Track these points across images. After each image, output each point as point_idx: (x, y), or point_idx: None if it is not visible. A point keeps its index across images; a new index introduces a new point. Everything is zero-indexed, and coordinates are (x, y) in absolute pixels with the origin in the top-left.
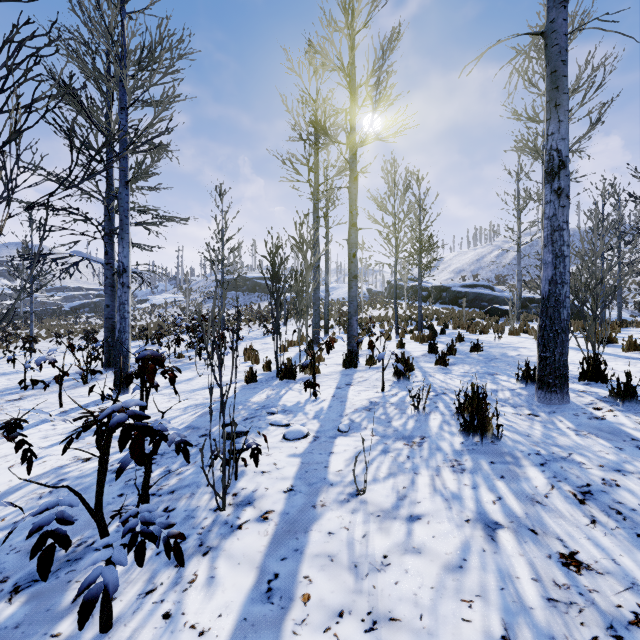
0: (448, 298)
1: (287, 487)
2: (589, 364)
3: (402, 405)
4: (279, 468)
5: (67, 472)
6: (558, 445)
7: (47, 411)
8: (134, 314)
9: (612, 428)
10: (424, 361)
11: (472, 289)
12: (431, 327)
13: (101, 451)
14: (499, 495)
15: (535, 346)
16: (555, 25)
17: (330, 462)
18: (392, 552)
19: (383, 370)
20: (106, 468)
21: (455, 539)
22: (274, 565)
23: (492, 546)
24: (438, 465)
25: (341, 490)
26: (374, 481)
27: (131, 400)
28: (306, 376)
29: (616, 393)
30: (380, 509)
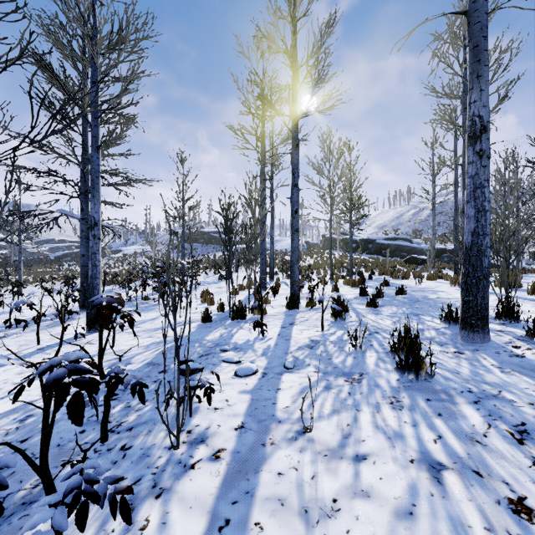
0: (373, 249)
1: (238, 424)
2: (504, 306)
3: (340, 343)
4: (231, 405)
5: (35, 408)
6: (487, 382)
7: (26, 348)
8: (109, 262)
9: (533, 365)
10: (356, 303)
11: (393, 241)
12: (360, 273)
13: (45, 404)
14: (439, 433)
15: (451, 290)
16: (477, 5)
17: (278, 398)
18: (341, 496)
19: (322, 311)
20: (53, 419)
21: (402, 481)
22: (225, 509)
23: (439, 490)
24: (378, 402)
25: (289, 427)
26: (319, 418)
27: (73, 353)
28: (255, 316)
29: (532, 333)
30: (327, 448)
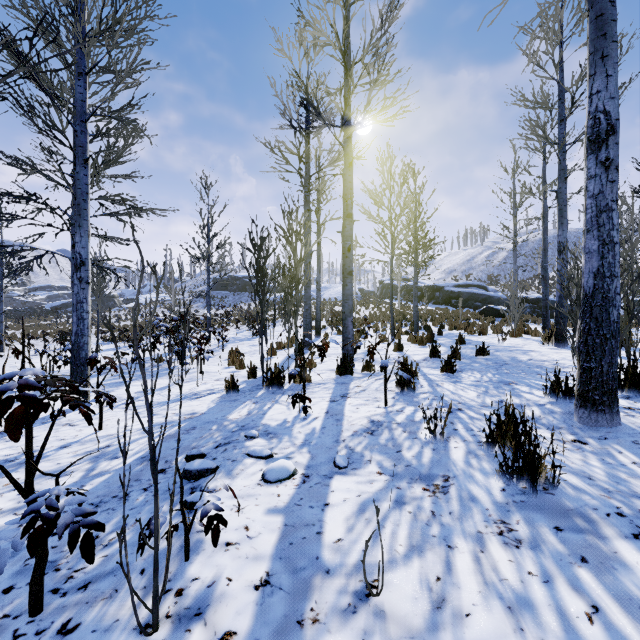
0: (441, 298)
1: (260, 577)
2: (627, 373)
3: (412, 426)
4: (252, 536)
5: None
6: (639, 496)
7: None
8: (119, 314)
9: None
10: (427, 367)
11: (465, 289)
12: (427, 328)
13: None
14: (593, 601)
15: (544, 349)
16: None
17: (325, 523)
18: None
19: (386, 381)
20: None
21: None
22: None
23: None
24: (479, 530)
25: (342, 584)
26: (391, 564)
27: None
28: (295, 385)
29: None
30: (408, 632)
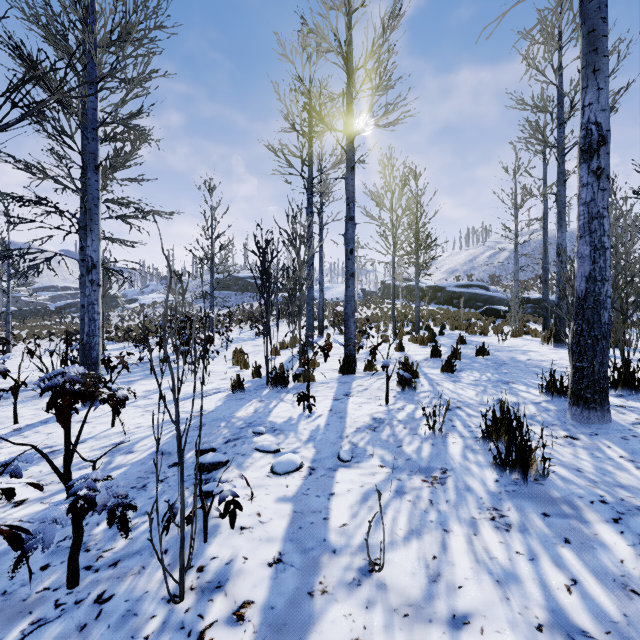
0: (443, 298)
1: (273, 556)
2: (621, 373)
3: (412, 423)
4: (264, 521)
5: None
6: (622, 486)
7: None
8: (122, 314)
9: None
10: (428, 366)
11: (467, 289)
12: (428, 328)
13: None
14: (572, 575)
15: (543, 349)
16: None
17: (331, 510)
18: None
19: (387, 380)
20: None
21: None
22: None
23: None
24: (473, 516)
25: (348, 562)
26: (392, 545)
27: None
28: (299, 384)
29: None
30: (406, 601)
